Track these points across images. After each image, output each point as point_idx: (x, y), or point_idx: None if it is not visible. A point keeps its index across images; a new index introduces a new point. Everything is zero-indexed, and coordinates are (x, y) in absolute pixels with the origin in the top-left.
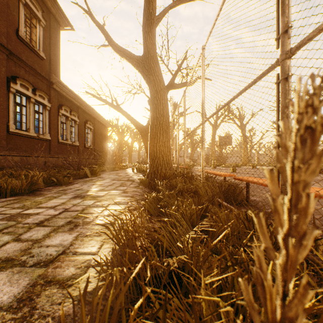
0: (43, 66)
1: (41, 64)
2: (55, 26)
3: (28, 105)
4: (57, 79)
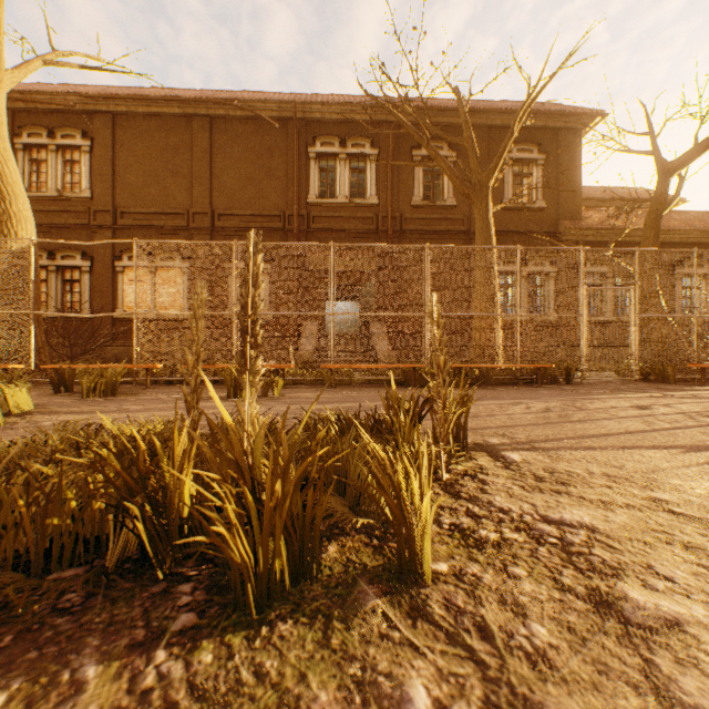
0: (543, 219)
1: (540, 218)
2: (569, 141)
3: (516, 283)
4: (564, 226)
